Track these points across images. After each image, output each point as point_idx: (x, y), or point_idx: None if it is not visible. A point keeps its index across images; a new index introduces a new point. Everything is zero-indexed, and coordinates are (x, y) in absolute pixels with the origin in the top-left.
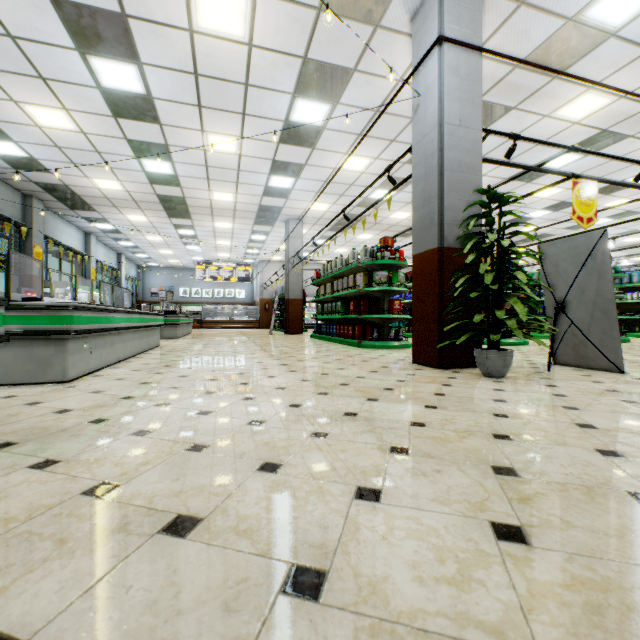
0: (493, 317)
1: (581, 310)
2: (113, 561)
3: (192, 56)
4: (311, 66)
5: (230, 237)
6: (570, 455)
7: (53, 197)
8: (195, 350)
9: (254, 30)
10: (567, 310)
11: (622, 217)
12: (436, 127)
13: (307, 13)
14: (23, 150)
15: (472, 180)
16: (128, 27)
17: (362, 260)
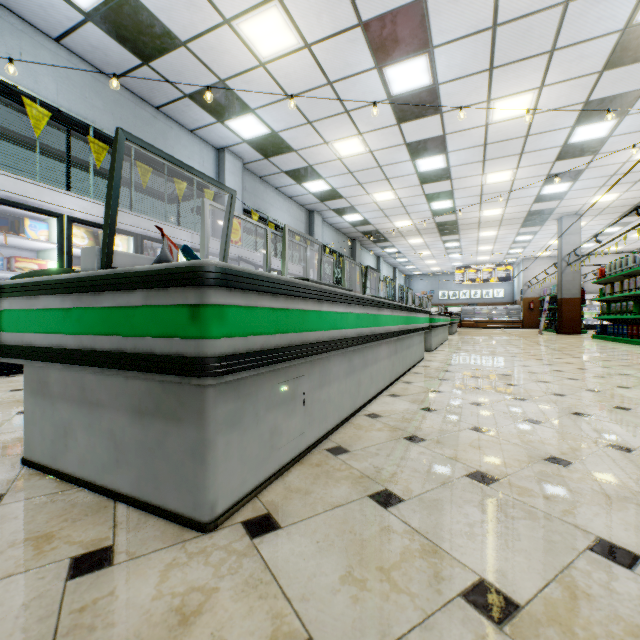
0: None
1: None
2: (527, 382)
3: (484, 137)
4: (593, 104)
5: (492, 242)
6: None
7: (366, 238)
8: (479, 342)
9: (537, 105)
10: None
11: None
12: None
13: (589, 78)
14: (362, 216)
15: None
16: (444, 139)
17: None
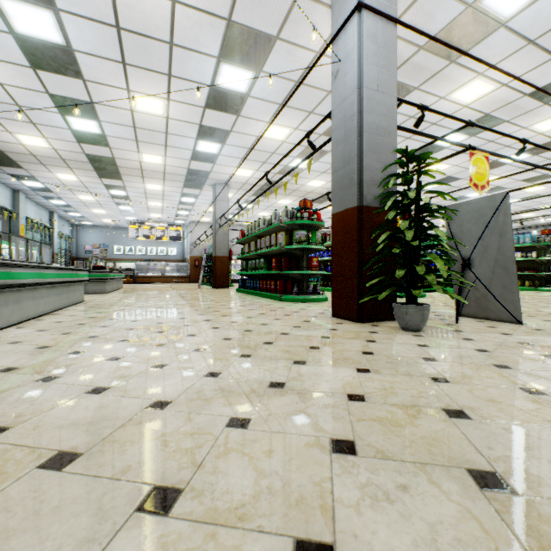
0: (411, 273)
1: (483, 266)
2: None
3: (113, 6)
4: (235, 30)
5: (161, 199)
6: (548, 441)
7: None
8: (119, 305)
9: None
10: (470, 266)
11: (493, 191)
12: (356, 90)
13: None
14: None
15: (388, 143)
16: None
17: (283, 220)
